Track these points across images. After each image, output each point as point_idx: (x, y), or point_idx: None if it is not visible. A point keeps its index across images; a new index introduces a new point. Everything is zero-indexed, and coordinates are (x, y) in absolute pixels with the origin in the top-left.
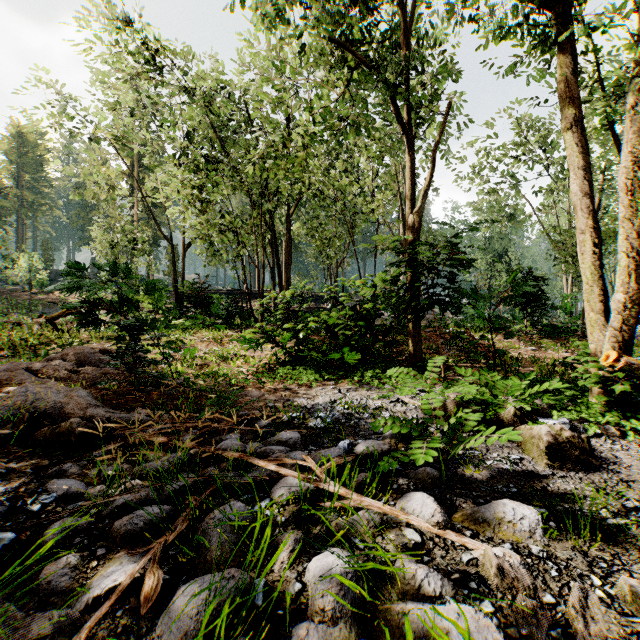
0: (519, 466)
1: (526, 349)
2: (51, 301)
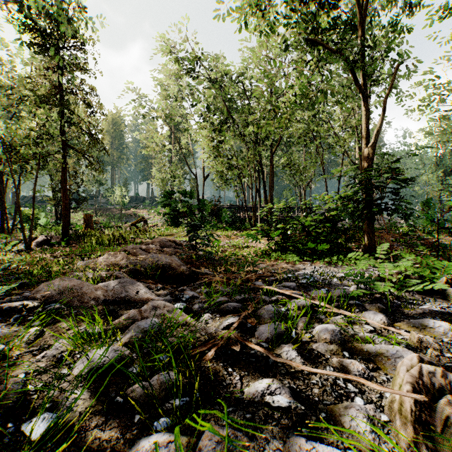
0: (445, 310)
1: None
2: (129, 214)
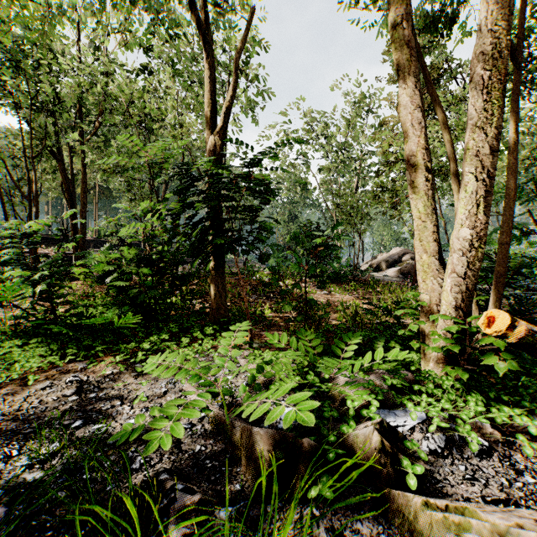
0: None
1: (320, 293)
2: None
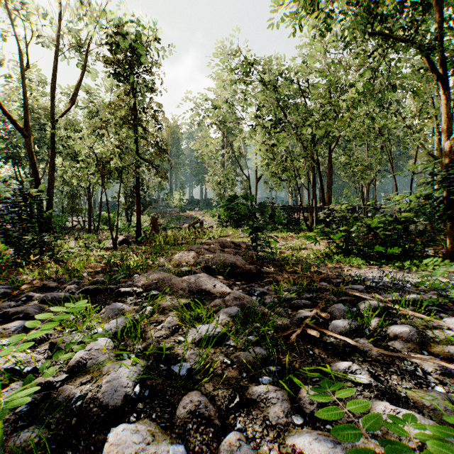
0: None
1: None
2: (186, 216)
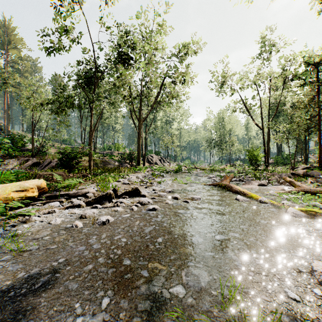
0: None
1: None
2: None
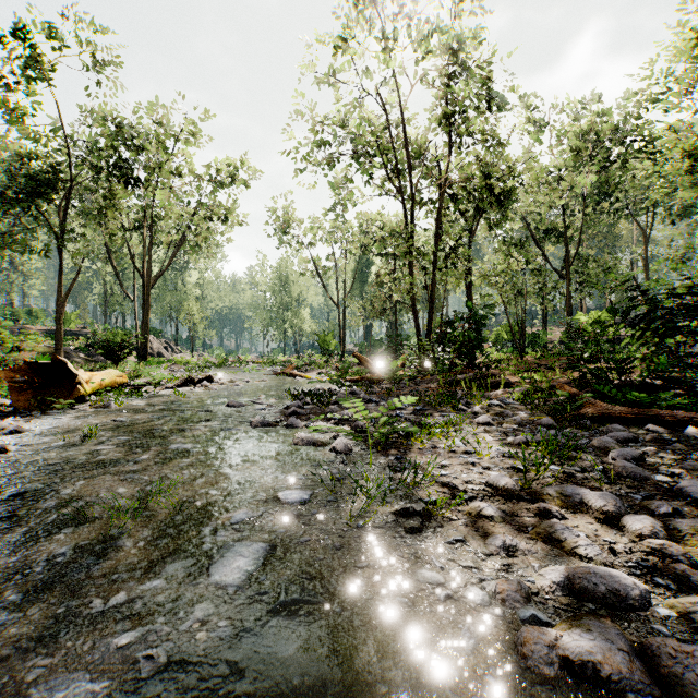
0: None
1: None
2: None
